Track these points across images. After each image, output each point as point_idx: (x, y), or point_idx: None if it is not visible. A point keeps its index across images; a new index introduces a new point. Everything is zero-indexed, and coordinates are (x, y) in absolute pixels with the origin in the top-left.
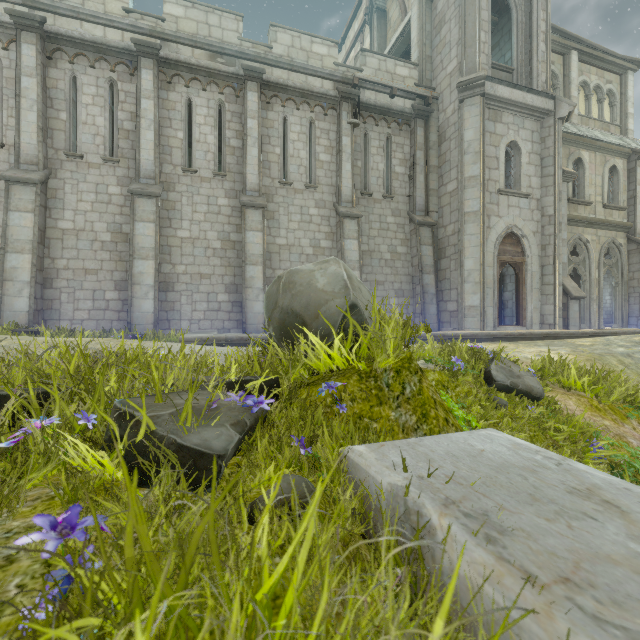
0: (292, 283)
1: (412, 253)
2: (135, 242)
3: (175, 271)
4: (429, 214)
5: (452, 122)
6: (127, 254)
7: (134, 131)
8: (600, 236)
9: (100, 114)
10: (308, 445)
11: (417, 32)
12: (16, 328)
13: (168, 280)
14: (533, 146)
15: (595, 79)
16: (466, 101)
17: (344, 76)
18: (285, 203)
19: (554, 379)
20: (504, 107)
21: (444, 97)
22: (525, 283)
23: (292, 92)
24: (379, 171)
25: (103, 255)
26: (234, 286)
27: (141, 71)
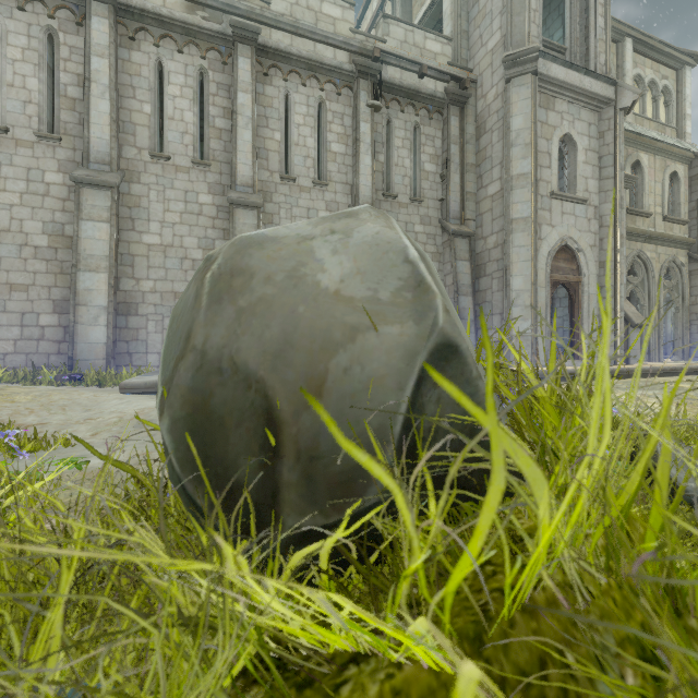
0: (241, 274)
1: (445, 270)
2: (80, 248)
3: (139, 288)
4: (465, 223)
5: (494, 109)
6: (71, 264)
7: (82, 100)
8: (660, 253)
9: (33, 74)
10: None
11: (450, 1)
12: None
13: (130, 300)
14: (590, 142)
15: (650, 73)
16: (514, 80)
17: (362, 46)
18: (287, 204)
19: None
20: (558, 92)
21: (484, 80)
22: (581, 307)
23: (296, 63)
24: (405, 168)
25: (36, 265)
26: None
27: (91, 19)
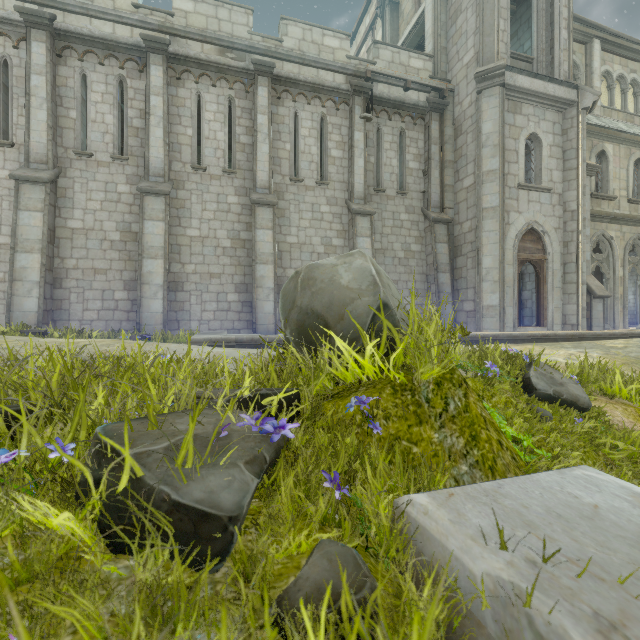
0: (312, 279)
1: (427, 251)
2: (144, 241)
3: (184, 270)
4: (444, 211)
5: (469, 115)
6: (136, 253)
7: (143, 129)
8: (625, 232)
9: (109, 112)
10: (343, 484)
11: (432, 23)
12: (24, 329)
13: (177, 280)
14: (554, 138)
15: (618, 68)
16: (484, 92)
17: (356, 69)
18: (296, 200)
19: (595, 386)
20: (524, 98)
21: (460, 89)
22: (546, 282)
23: (303, 87)
24: (392, 167)
25: (112, 254)
26: (244, 286)
27: (150, 67)
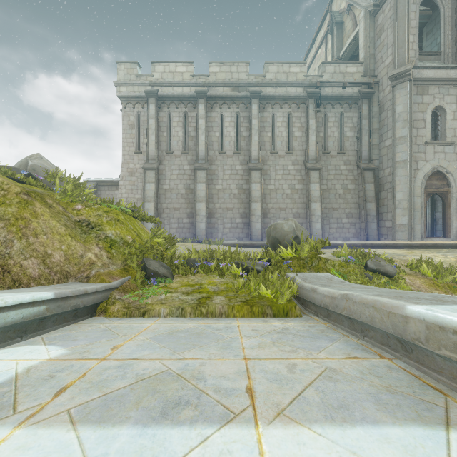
0: (275, 228)
1: (359, 188)
2: (196, 193)
3: (215, 207)
4: (372, 161)
5: (388, 98)
6: (192, 199)
7: (195, 136)
8: None
9: (180, 130)
10: (279, 274)
11: (363, 39)
12: None
13: (211, 212)
14: None
15: None
16: (397, 86)
17: (310, 82)
18: (273, 164)
19: (416, 270)
20: (430, 83)
21: (383, 81)
22: (450, 207)
23: (278, 99)
24: (335, 137)
25: (182, 200)
26: (245, 214)
27: (199, 105)
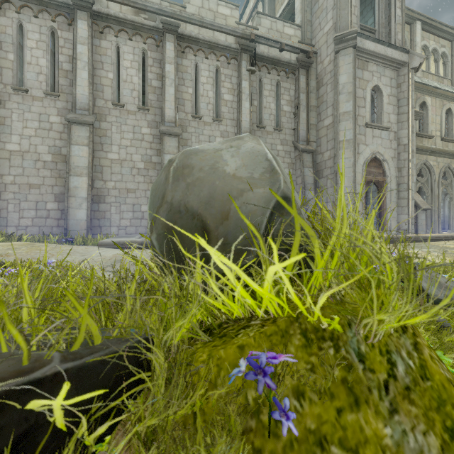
0: (187, 167)
1: (296, 174)
2: (71, 162)
3: (106, 186)
4: (310, 143)
5: (328, 70)
6: (65, 172)
7: (72, 71)
8: (439, 162)
9: (43, 56)
10: None
11: (300, 1)
12: None
13: (100, 194)
14: (391, 90)
15: (433, 44)
16: (341, 52)
17: (243, 32)
18: (196, 133)
19: None
20: (370, 58)
21: (322, 51)
22: (385, 197)
23: (202, 44)
24: (271, 109)
25: (45, 172)
26: None
27: (77, 21)
